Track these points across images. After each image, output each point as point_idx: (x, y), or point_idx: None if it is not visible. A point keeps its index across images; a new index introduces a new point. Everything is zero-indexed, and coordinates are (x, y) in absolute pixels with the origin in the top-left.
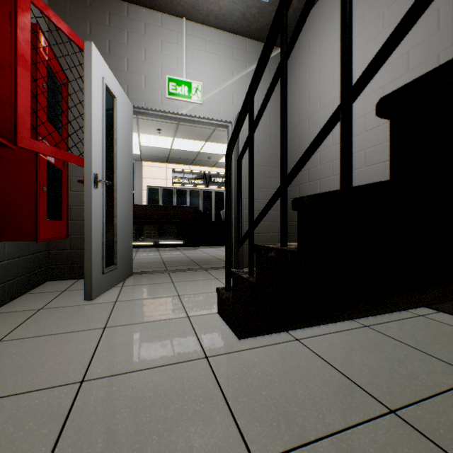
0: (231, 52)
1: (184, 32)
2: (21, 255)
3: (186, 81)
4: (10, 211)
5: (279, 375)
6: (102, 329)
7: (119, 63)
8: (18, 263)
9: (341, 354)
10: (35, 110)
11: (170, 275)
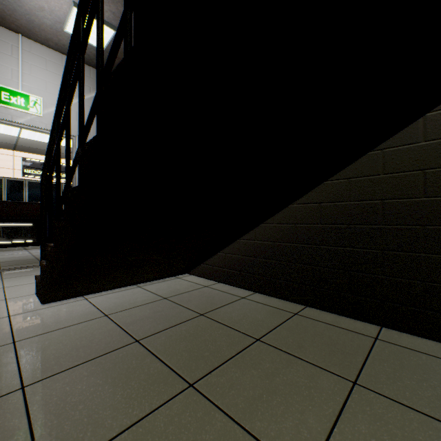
0: None
1: (20, 48)
2: None
3: (23, 93)
4: None
5: (57, 314)
6: None
7: None
8: None
9: (107, 300)
10: None
11: (1, 274)
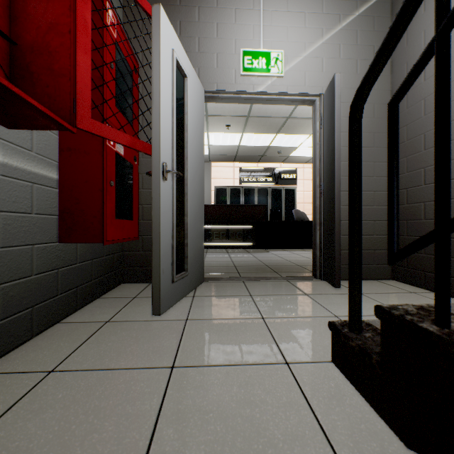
0: (320, 6)
1: None
2: (94, 256)
3: (263, 51)
4: (78, 210)
5: None
6: (169, 370)
7: (189, 44)
8: (91, 266)
9: None
10: (101, 92)
11: (245, 285)
